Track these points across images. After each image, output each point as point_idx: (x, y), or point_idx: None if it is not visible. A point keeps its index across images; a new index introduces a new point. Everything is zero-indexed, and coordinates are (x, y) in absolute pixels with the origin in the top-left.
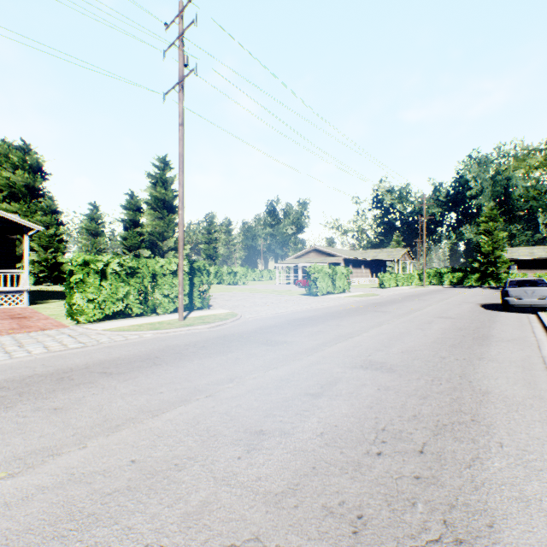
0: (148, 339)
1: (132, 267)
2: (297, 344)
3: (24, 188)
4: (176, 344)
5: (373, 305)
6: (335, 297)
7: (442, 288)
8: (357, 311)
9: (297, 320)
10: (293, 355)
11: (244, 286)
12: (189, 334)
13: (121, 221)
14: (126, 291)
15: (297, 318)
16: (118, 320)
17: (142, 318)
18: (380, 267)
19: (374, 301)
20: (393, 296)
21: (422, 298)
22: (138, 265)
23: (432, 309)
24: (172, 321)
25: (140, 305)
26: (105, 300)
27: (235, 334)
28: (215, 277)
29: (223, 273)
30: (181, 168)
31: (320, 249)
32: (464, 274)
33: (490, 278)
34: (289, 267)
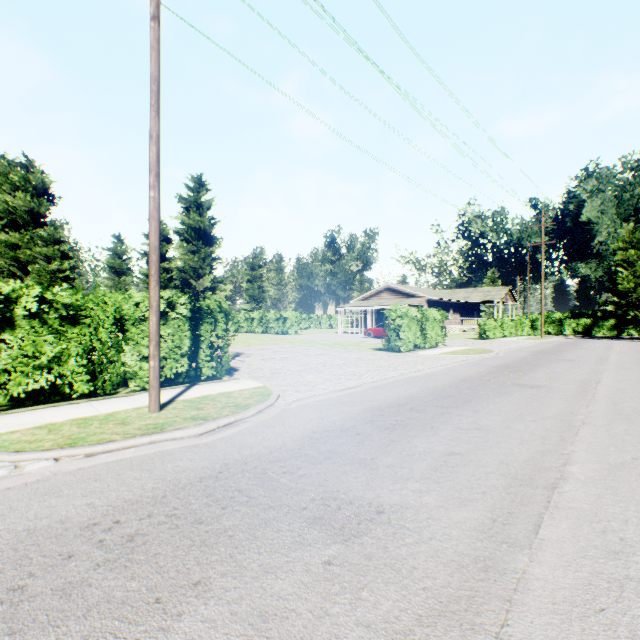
0: (13, 488)
1: (73, 305)
2: (417, 531)
3: (26, 214)
4: (63, 517)
5: (501, 371)
6: (429, 354)
7: (568, 340)
8: (487, 385)
9: (385, 411)
10: (431, 634)
11: (296, 336)
12: (137, 463)
13: (144, 254)
14: (57, 350)
15: (385, 403)
16: (33, 410)
17: (88, 402)
18: (473, 312)
19: (495, 362)
20: (514, 352)
21: (565, 357)
22: (84, 302)
23: (617, 382)
24: (133, 414)
25: (88, 377)
26: (8, 369)
27: (249, 463)
28: (260, 324)
29: (269, 318)
30: (154, 106)
31: (395, 288)
32: (593, 321)
33: (631, 325)
34: (354, 312)
